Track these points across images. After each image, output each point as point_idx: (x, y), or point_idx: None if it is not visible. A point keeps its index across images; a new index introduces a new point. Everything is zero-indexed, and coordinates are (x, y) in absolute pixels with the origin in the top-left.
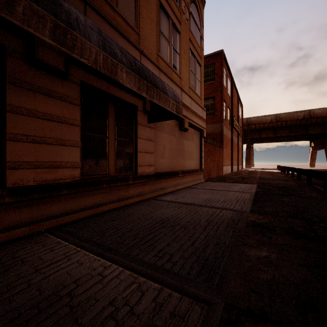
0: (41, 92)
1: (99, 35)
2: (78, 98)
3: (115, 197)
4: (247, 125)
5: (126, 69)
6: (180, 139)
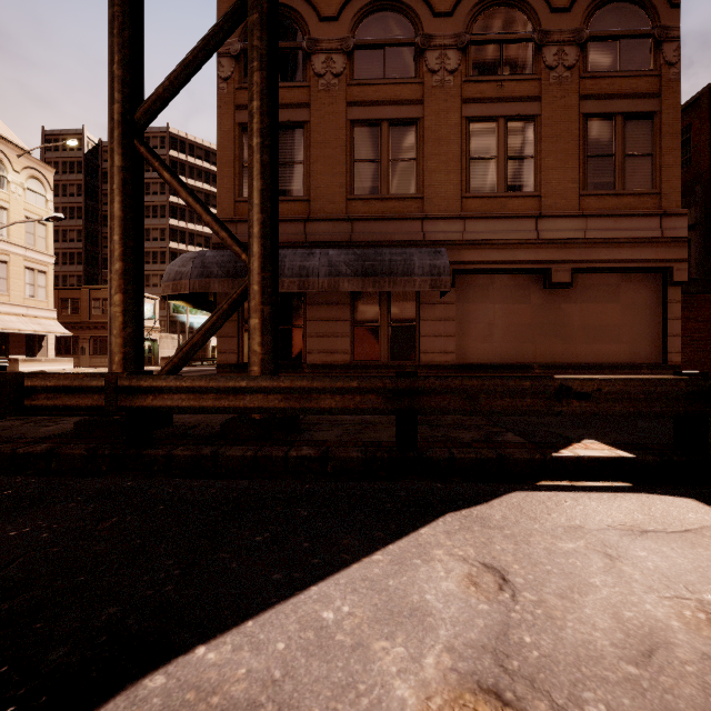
0: (324, 303)
1: (328, 267)
2: (348, 299)
3: None
4: None
5: (349, 278)
6: (547, 305)
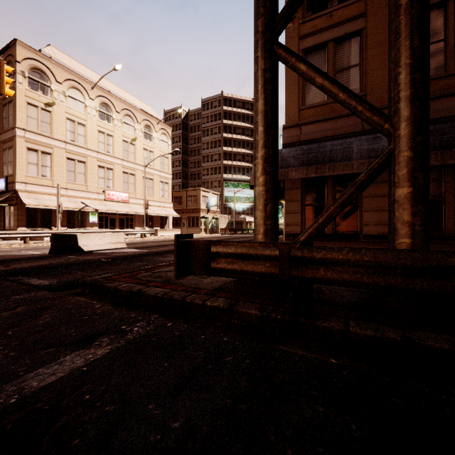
0: (380, 182)
1: None
2: None
3: None
4: None
5: None
6: None
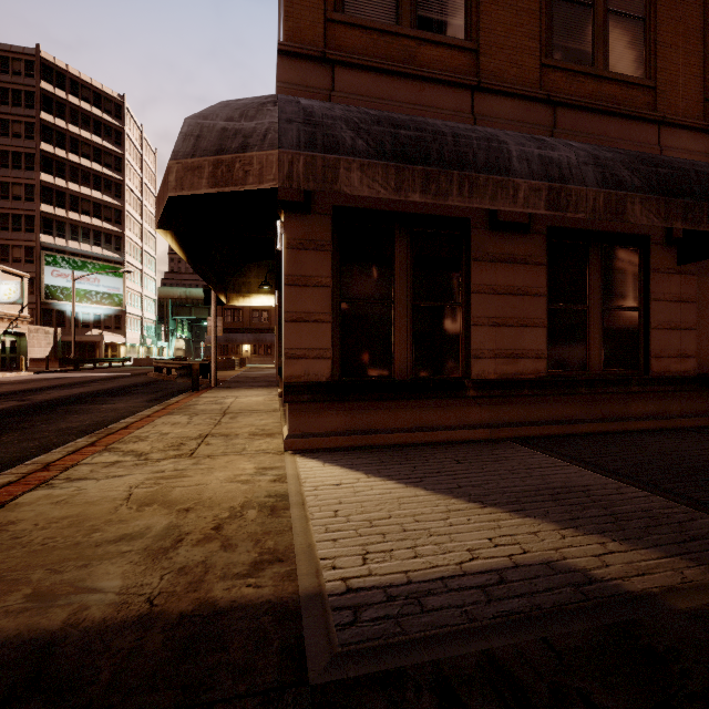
0: (501, 260)
1: (595, 166)
2: (543, 254)
3: (602, 413)
4: None
5: (641, 195)
6: None
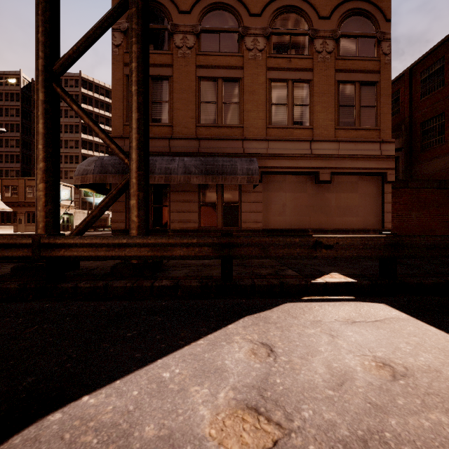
0: (181, 191)
1: (184, 168)
2: (197, 188)
3: None
4: None
5: (196, 176)
6: (317, 194)
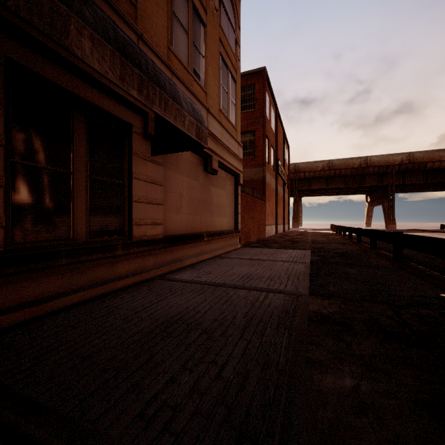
0: None
1: None
2: None
3: (88, 280)
4: (294, 173)
5: (93, 32)
6: (205, 185)
